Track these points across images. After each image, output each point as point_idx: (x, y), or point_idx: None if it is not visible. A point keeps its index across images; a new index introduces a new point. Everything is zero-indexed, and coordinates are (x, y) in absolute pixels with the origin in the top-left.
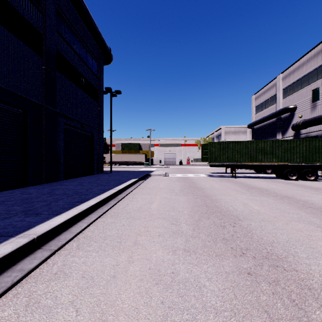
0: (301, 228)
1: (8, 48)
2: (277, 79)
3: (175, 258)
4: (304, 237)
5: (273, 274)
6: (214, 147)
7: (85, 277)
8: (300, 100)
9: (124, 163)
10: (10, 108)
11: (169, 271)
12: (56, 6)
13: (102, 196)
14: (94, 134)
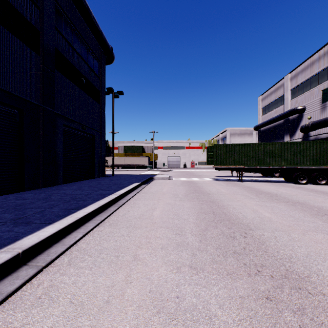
0: (320, 239)
1: (3, 44)
2: (285, 79)
3: (180, 277)
4: (326, 251)
5: (297, 300)
6: (220, 150)
7: (74, 303)
8: (309, 101)
9: (126, 166)
10: (5, 109)
11: (173, 295)
12: (55, 2)
13: (101, 202)
14: (95, 136)
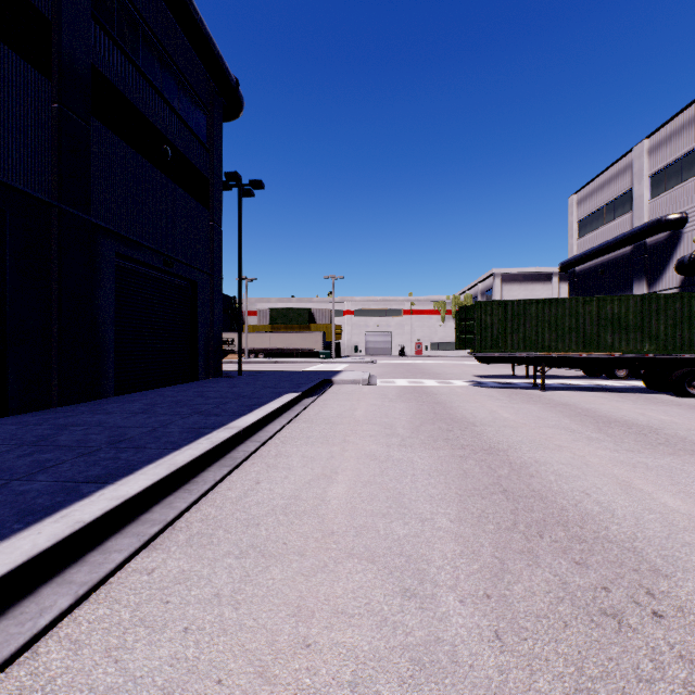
0: None
1: None
2: (637, 153)
3: None
4: None
5: None
6: (490, 314)
7: None
8: None
9: (275, 352)
10: None
11: None
12: None
13: (182, 458)
14: (199, 284)
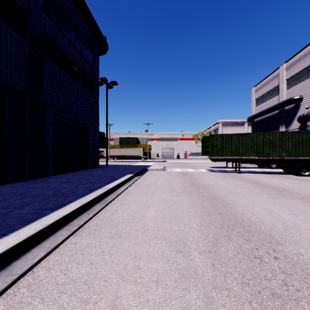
0: None
1: None
2: (281, 69)
3: None
4: None
5: None
6: (216, 140)
7: None
8: (307, 90)
9: (121, 157)
10: None
11: None
12: None
13: (85, 200)
14: (89, 127)
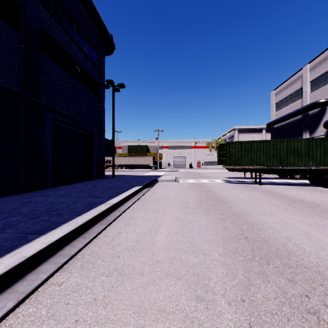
0: None
1: None
2: (304, 70)
3: None
4: None
5: None
6: (234, 148)
7: None
8: None
9: (130, 166)
10: None
11: None
12: None
13: (81, 220)
14: (93, 133)
